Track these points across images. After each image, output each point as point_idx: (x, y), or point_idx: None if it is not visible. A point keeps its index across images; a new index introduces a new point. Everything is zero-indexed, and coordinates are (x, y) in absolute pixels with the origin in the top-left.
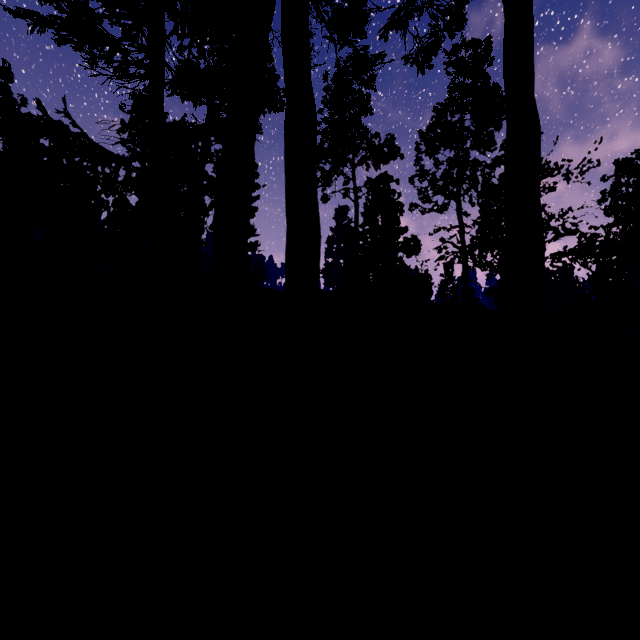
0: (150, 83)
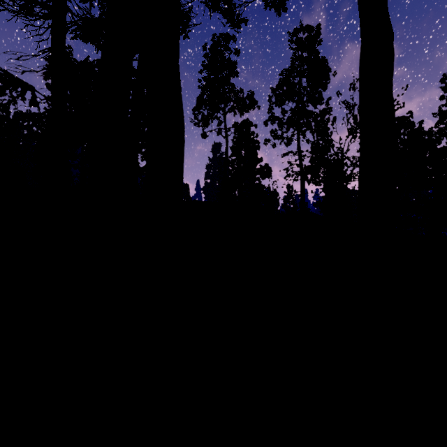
0: (52, 21)
